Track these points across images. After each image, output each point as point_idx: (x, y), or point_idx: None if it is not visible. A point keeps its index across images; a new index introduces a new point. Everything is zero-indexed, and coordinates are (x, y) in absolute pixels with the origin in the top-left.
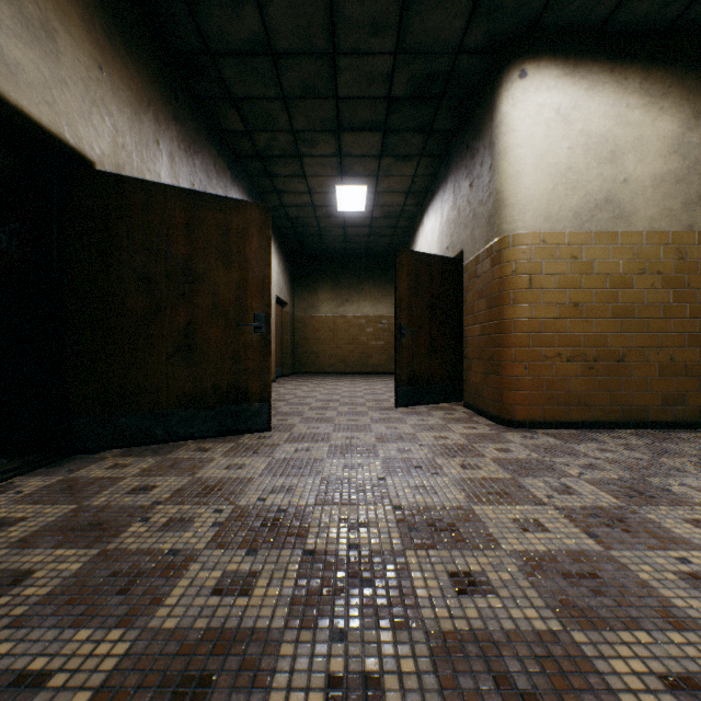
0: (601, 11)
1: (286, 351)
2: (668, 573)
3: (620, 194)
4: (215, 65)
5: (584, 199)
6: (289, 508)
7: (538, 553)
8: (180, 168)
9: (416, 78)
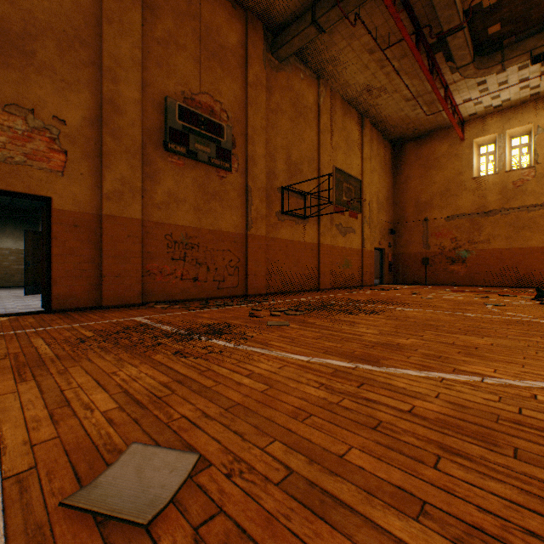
0: None
1: None
2: None
3: None
4: None
5: None
6: None
7: None
8: None
9: None
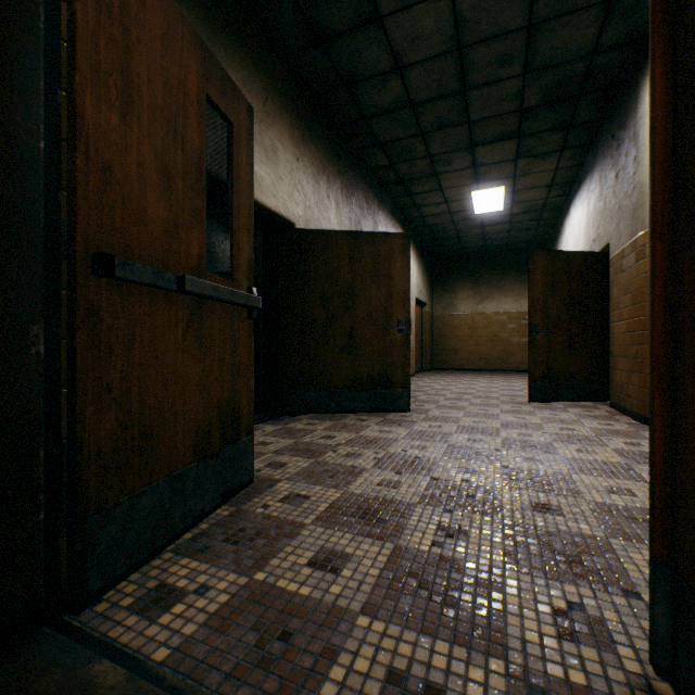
0: None
1: (424, 348)
2: None
3: None
4: (367, 125)
5: None
6: (422, 457)
7: (614, 505)
8: (342, 209)
9: (548, 87)
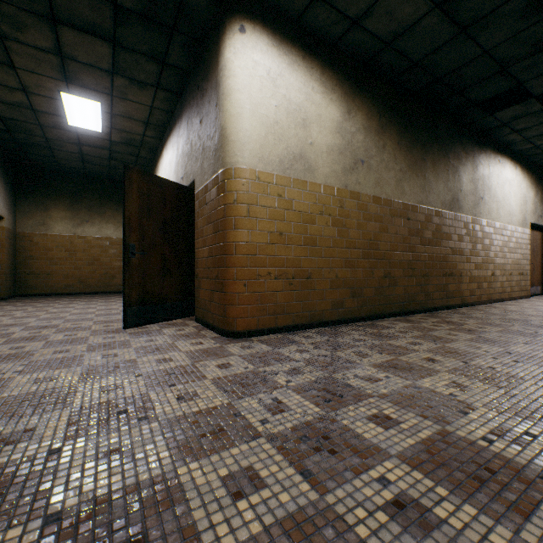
0: (298, 5)
1: (2, 271)
2: (379, 511)
3: (309, 153)
4: None
5: (287, 151)
6: None
7: None
8: None
9: None
